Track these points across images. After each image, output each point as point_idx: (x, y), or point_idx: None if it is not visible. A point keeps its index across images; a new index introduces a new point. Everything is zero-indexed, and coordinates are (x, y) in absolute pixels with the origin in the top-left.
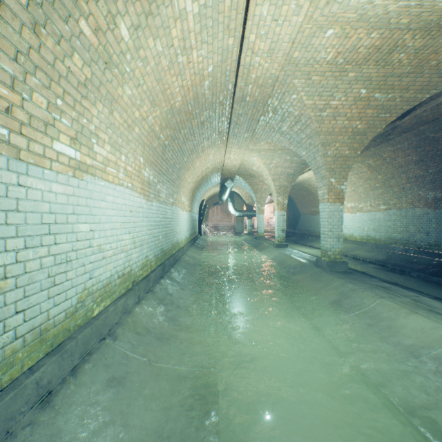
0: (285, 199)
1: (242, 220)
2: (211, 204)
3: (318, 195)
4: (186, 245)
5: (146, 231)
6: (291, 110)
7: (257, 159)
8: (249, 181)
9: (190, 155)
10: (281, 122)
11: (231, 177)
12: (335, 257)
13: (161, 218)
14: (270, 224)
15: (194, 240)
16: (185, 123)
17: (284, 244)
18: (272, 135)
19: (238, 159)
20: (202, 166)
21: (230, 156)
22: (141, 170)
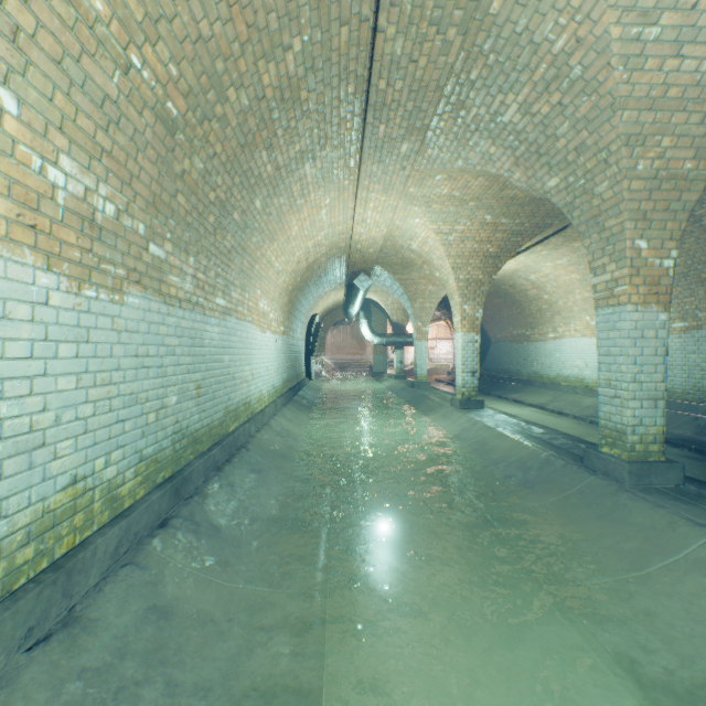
0: (478, 309)
1: (384, 352)
2: (330, 324)
3: (527, 304)
4: (271, 405)
5: (71, 391)
6: (546, 35)
7: (424, 223)
8: (401, 277)
9: (271, 197)
10: (502, 93)
11: (367, 268)
12: (647, 449)
13: (174, 346)
14: (431, 358)
15: (294, 391)
16: (235, 61)
17: (475, 401)
18: (469, 143)
19: (382, 224)
20: (306, 238)
21: (365, 214)
22: (6, 142)
